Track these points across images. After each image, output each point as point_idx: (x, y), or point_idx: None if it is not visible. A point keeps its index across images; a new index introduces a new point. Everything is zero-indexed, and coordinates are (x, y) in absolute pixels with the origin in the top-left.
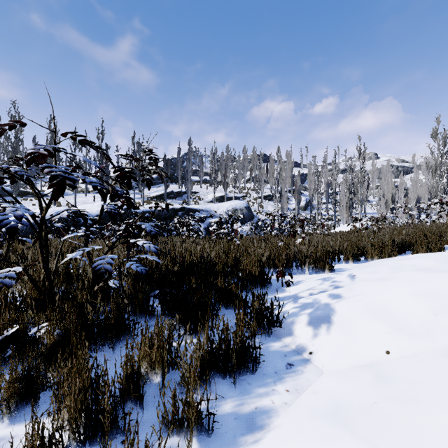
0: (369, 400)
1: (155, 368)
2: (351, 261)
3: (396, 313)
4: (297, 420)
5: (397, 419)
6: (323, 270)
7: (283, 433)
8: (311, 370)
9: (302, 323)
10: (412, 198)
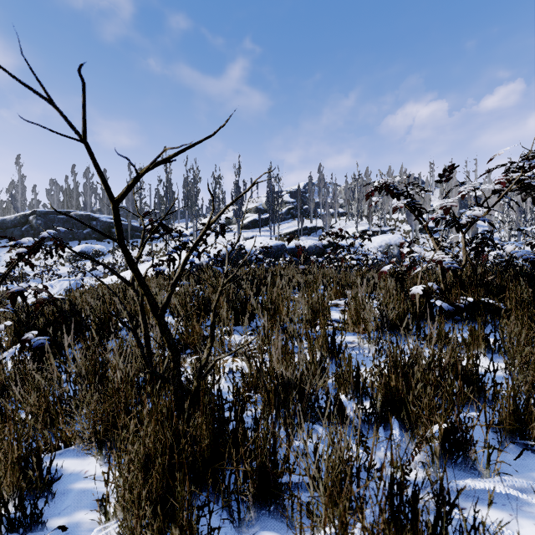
0: None
1: None
2: None
3: None
4: None
5: None
6: None
7: None
8: None
9: None
10: None
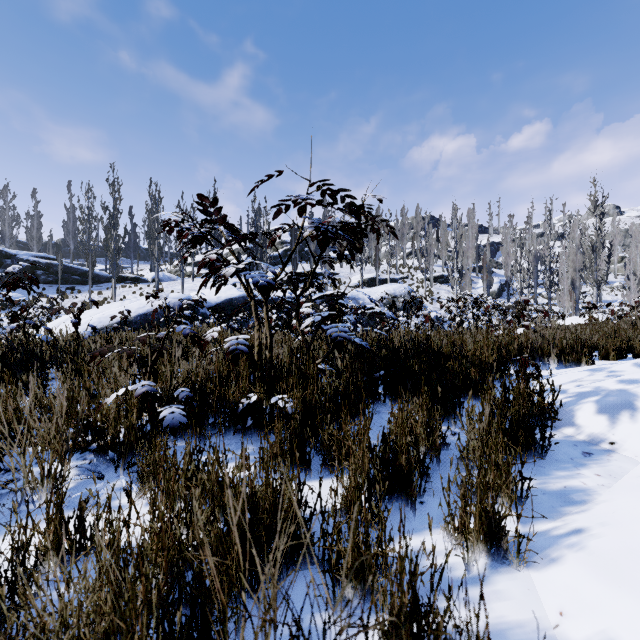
0: None
1: (420, 445)
2: (613, 357)
3: None
4: (632, 495)
5: None
6: (577, 365)
7: (620, 503)
8: (620, 459)
9: (587, 412)
10: None
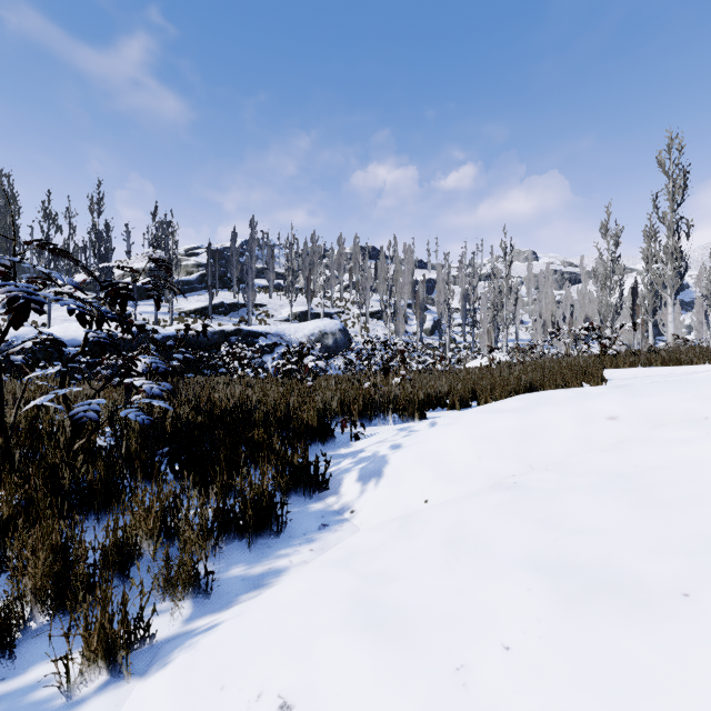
0: (380, 543)
1: (153, 538)
2: (458, 407)
3: (446, 459)
4: (307, 572)
5: (390, 551)
6: (413, 419)
7: (288, 584)
8: (346, 529)
9: (351, 480)
10: (579, 319)
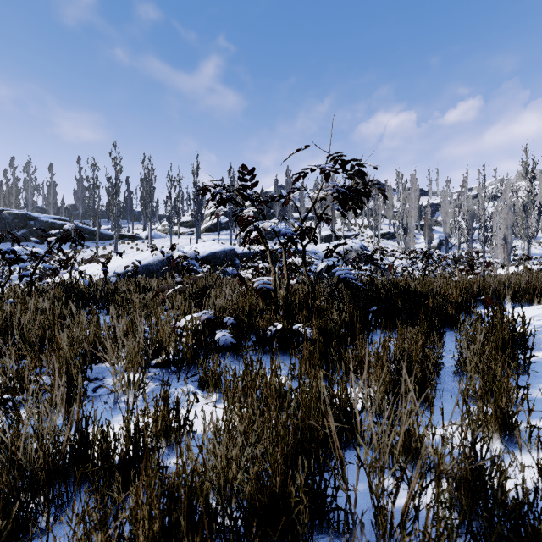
0: None
1: None
2: None
3: None
4: None
5: None
6: (530, 304)
7: None
8: None
9: None
10: None
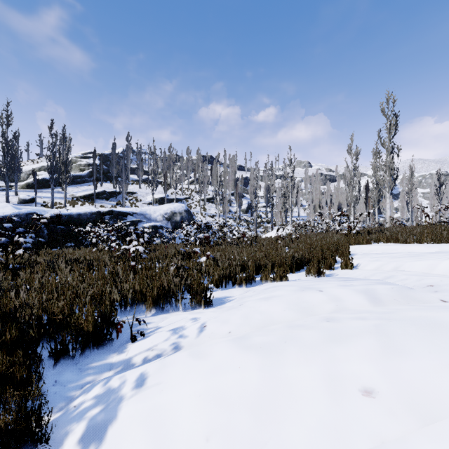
0: None
1: None
2: (244, 285)
3: (172, 430)
4: None
5: None
6: (200, 305)
7: None
8: None
9: (73, 439)
10: (335, 204)
